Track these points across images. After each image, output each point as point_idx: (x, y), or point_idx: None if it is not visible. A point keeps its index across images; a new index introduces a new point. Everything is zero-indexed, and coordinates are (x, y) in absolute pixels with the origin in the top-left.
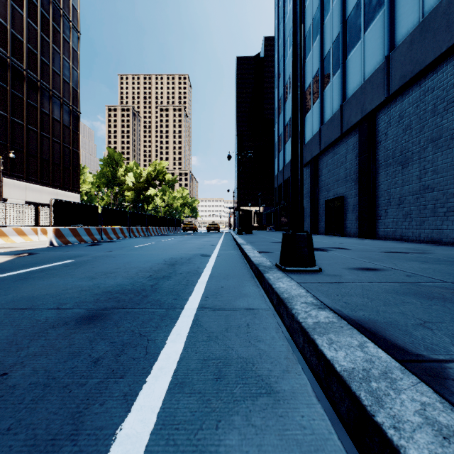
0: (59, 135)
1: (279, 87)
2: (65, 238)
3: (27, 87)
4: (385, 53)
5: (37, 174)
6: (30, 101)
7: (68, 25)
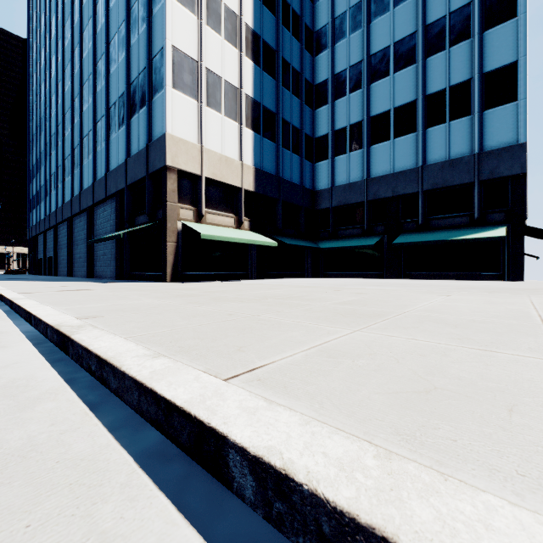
0: None
1: (31, 160)
2: None
3: None
4: (56, 208)
5: None
6: None
7: None
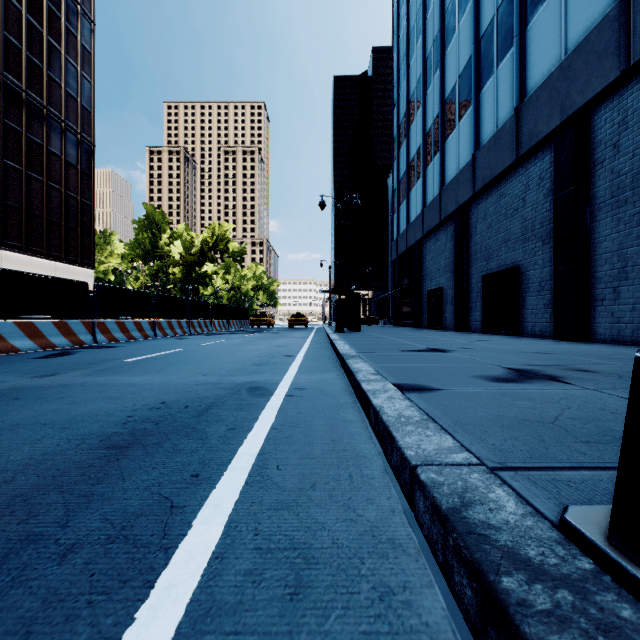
0: (59, 178)
1: (399, 105)
2: (5, 342)
3: (3, 99)
4: None
5: (21, 238)
6: (8, 122)
7: (74, 9)
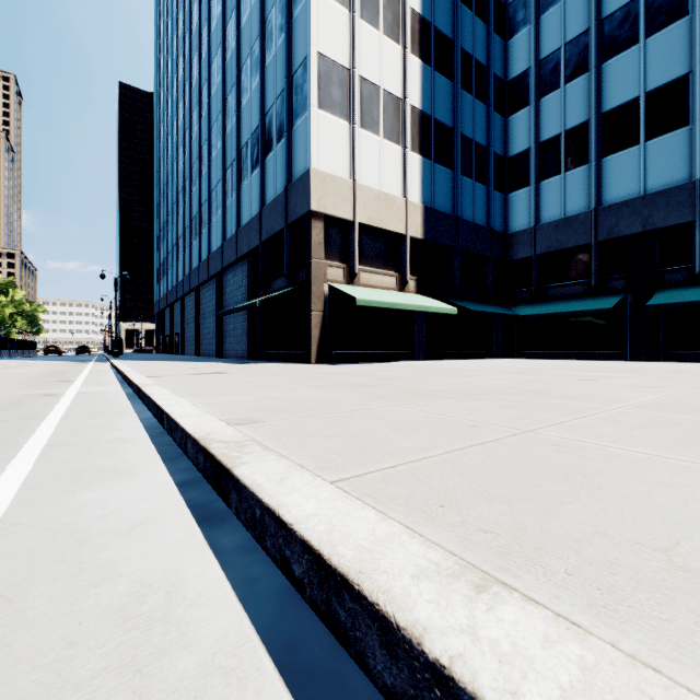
0: None
1: (158, 225)
2: None
3: None
4: (183, 276)
5: None
6: None
7: None
